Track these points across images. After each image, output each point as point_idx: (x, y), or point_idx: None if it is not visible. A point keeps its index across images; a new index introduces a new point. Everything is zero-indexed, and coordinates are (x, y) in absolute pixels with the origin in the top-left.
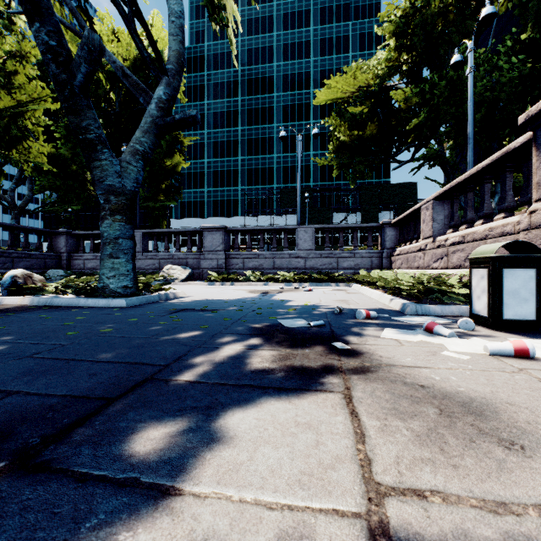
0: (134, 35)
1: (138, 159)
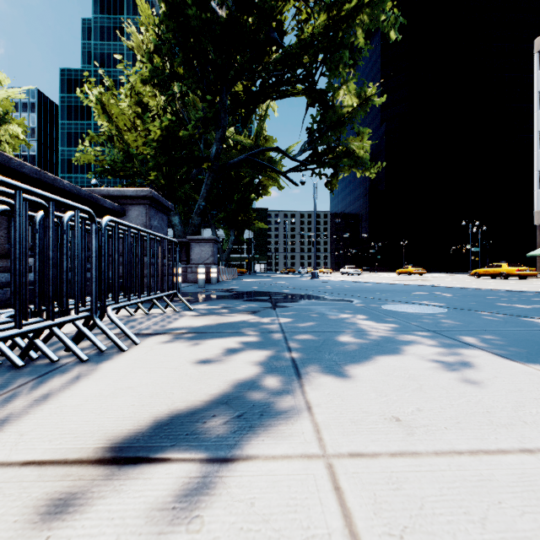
0: None
1: None
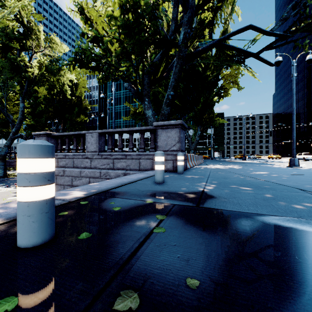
0: (7, 117)
1: (6, 147)
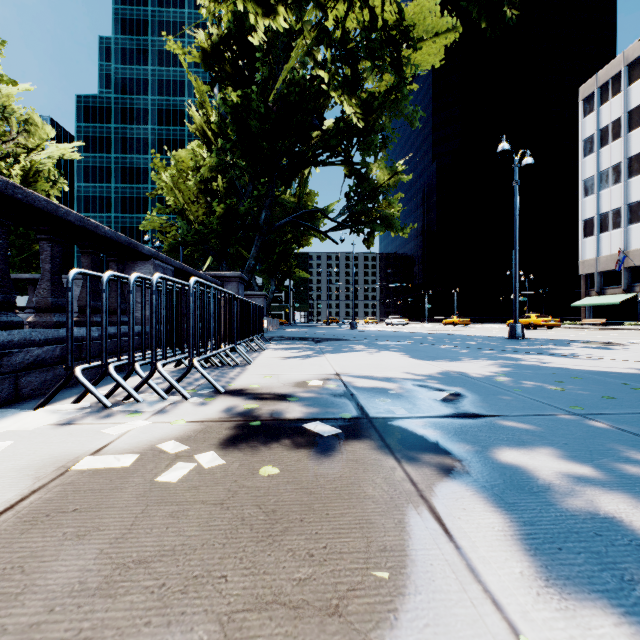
0: None
1: None
